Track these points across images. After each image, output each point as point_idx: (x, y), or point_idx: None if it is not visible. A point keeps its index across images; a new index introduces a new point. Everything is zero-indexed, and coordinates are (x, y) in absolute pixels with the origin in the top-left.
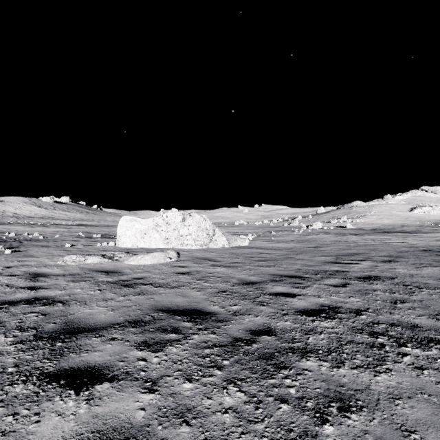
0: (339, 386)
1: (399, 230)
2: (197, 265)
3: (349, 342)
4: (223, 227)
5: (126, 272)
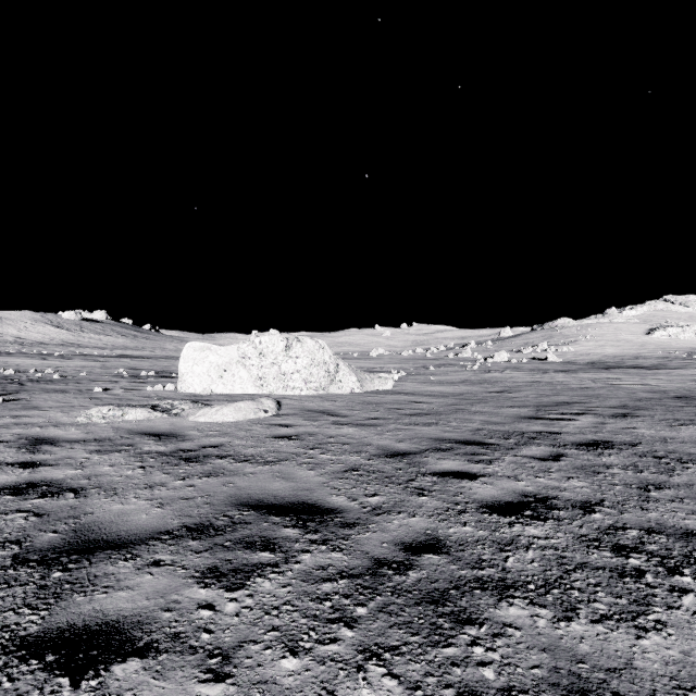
0: (576, 660)
1: (632, 364)
2: (310, 422)
3: (580, 567)
4: (351, 359)
5: (190, 436)
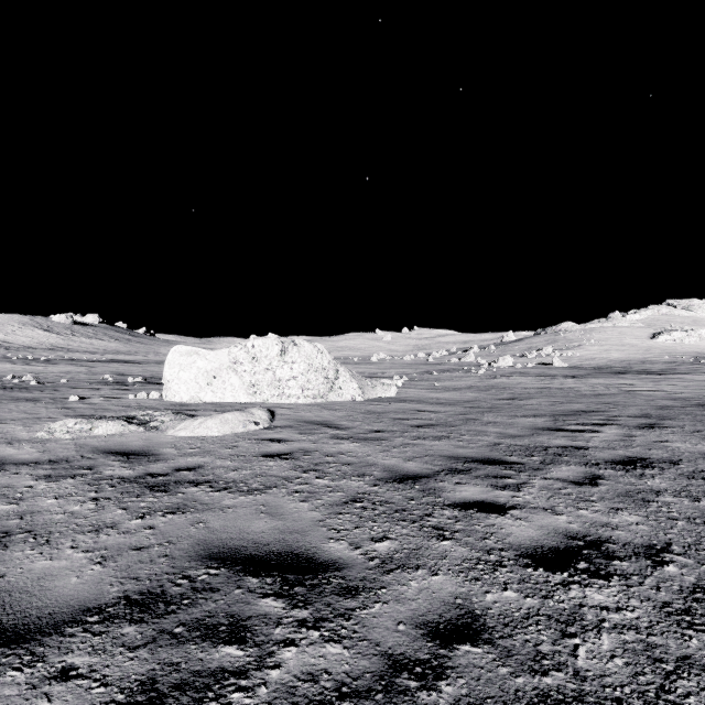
0: None
1: (640, 369)
2: (306, 436)
3: (683, 665)
4: (351, 364)
5: (165, 454)
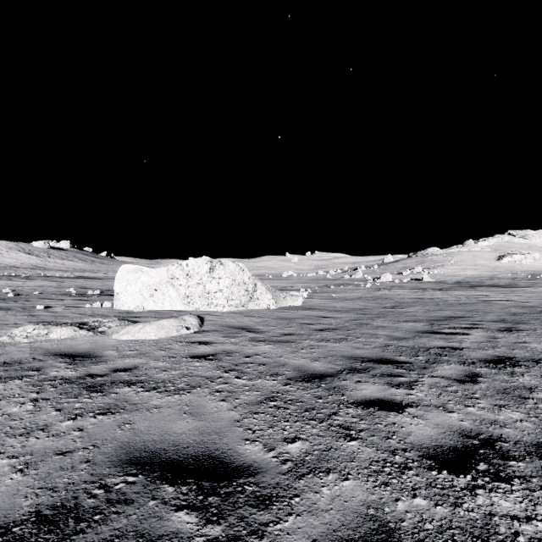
0: None
1: (490, 284)
2: (228, 339)
3: None
4: (267, 279)
5: (106, 356)
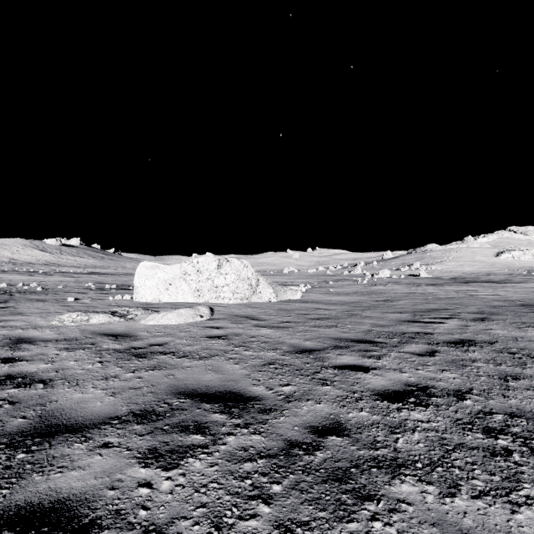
0: None
1: (485, 279)
2: (236, 325)
3: (458, 447)
4: (268, 275)
5: (141, 336)
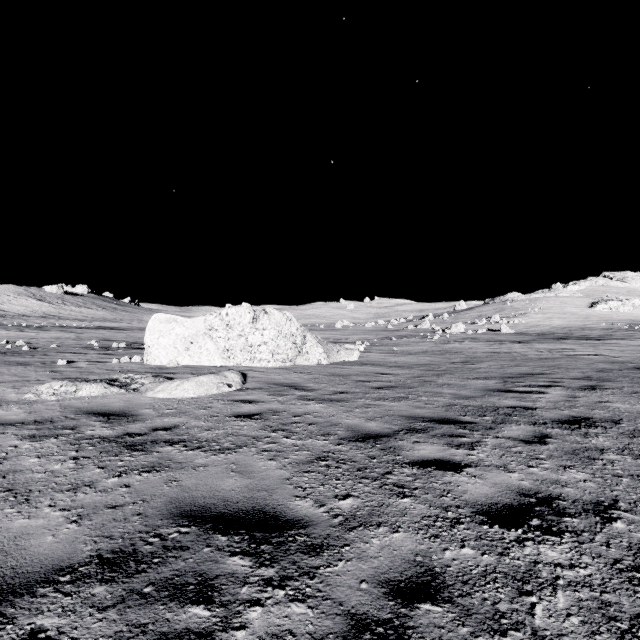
0: None
1: (580, 335)
2: (275, 397)
3: (637, 624)
4: (318, 330)
5: (143, 415)
